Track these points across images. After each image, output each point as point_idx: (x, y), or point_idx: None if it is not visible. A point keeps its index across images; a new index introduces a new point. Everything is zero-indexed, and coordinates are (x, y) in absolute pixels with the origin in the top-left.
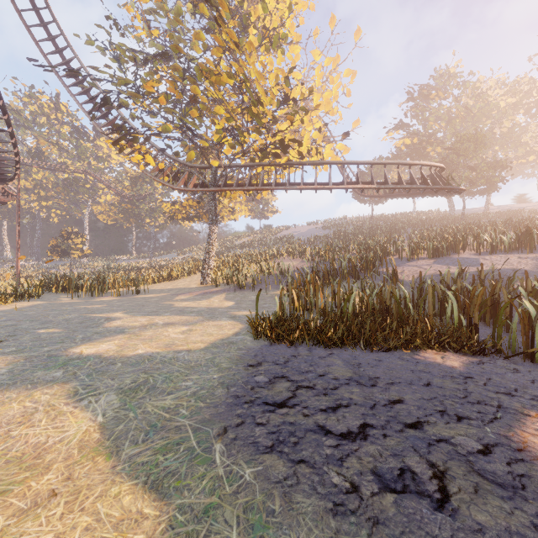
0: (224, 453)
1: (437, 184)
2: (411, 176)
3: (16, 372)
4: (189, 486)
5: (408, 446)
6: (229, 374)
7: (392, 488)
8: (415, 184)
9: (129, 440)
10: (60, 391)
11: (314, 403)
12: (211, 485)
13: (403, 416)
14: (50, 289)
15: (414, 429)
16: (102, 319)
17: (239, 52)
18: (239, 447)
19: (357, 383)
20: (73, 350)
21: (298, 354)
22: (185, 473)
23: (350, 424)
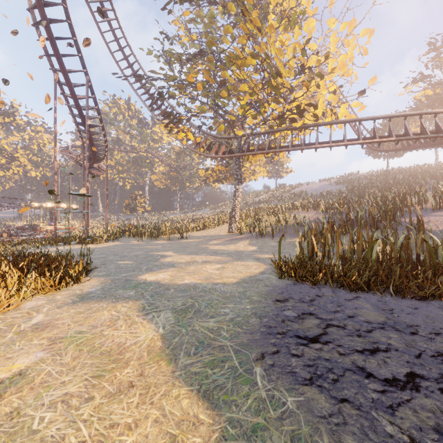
0: (264, 377)
1: None
2: (437, 125)
3: (106, 289)
4: (236, 402)
5: None
6: (259, 306)
7: None
8: (442, 132)
9: (183, 351)
10: (133, 306)
11: (348, 342)
12: (256, 405)
13: None
14: (125, 234)
15: None
16: (159, 256)
17: (261, 35)
18: (278, 374)
19: (393, 329)
20: (141, 276)
21: (323, 294)
22: (231, 389)
23: (393, 370)
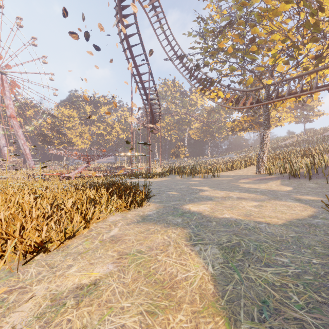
0: None
1: None
2: None
3: (159, 214)
4: None
5: None
6: None
7: None
8: None
9: (243, 309)
10: (181, 233)
11: None
12: None
13: None
14: (172, 173)
15: None
16: (197, 190)
17: None
18: None
19: None
20: (185, 206)
21: None
22: None
23: None
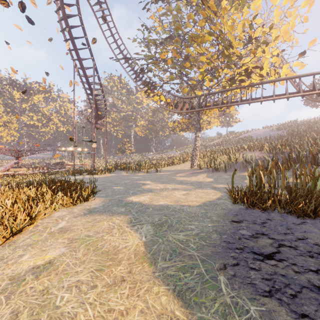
0: (228, 285)
1: None
2: None
3: (105, 206)
4: (205, 304)
5: None
6: (219, 225)
7: None
8: None
9: (161, 256)
10: (124, 219)
11: (301, 262)
12: (222, 309)
13: None
14: (118, 168)
15: None
16: (141, 184)
17: (216, 17)
18: (240, 284)
19: None
20: (128, 198)
21: (272, 218)
22: (200, 292)
23: None
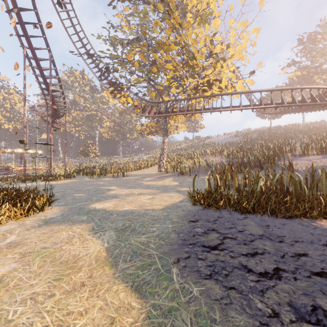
0: (179, 275)
1: (324, 101)
2: (302, 97)
3: (64, 215)
4: (158, 292)
5: (317, 289)
6: (178, 225)
7: (307, 320)
8: (306, 102)
9: (122, 259)
10: (85, 227)
11: (237, 249)
12: (171, 294)
13: (308, 266)
14: (80, 173)
15: (320, 277)
16: (105, 190)
17: (181, 29)
18: (188, 272)
19: (268, 239)
20: (91, 205)
21: (223, 216)
22: (155, 284)
23: (266, 266)
